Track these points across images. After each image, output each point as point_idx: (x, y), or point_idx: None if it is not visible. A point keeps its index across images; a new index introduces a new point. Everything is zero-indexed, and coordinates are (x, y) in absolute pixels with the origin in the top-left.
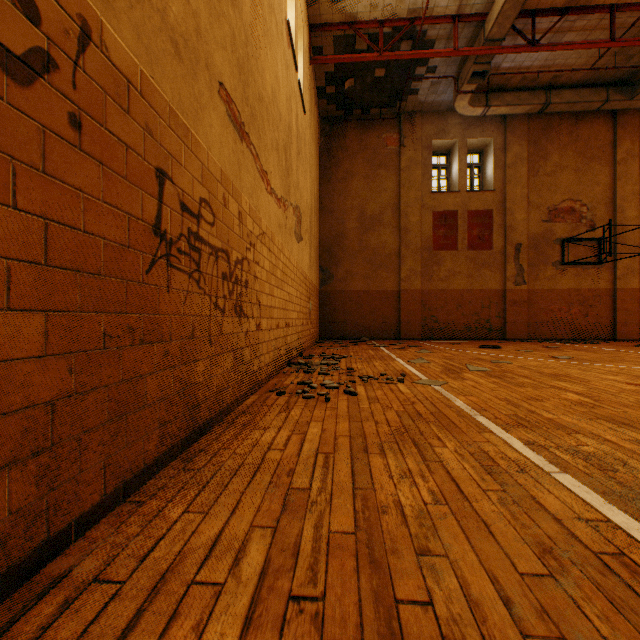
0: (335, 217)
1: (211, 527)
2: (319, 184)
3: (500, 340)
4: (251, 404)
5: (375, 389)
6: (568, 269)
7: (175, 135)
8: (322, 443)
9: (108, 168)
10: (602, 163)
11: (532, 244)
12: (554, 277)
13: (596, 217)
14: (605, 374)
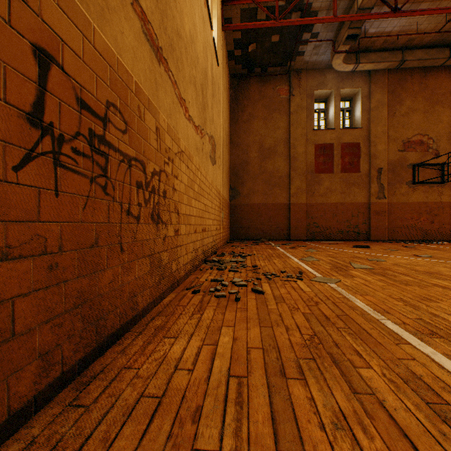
0: (241, 149)
1: None
2: (229, 124)
3: (366, 241)
4: (167, 304)
5: (279, 287)
6: (418, 187)
7: (68, 19)
8: (234, 359)
9: None
10: (444, 106)
11: (390, 168)
12: (407, 193)
13: (440, 147)
14: None
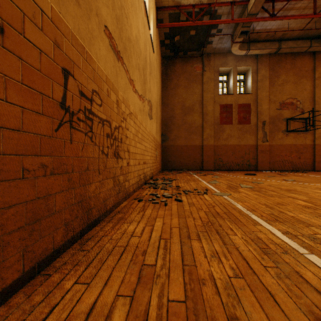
0: (169, 107)
1: (90, 296)
2: (161, 90)
3: (254, 171)
4: (123, 207)
5: (192, 198)
6: (290, 134)
7: (75, 50)
8: (163, 232)
9: (26, 62)
10: (308, 79)
11: (271, 121)
12: (283, 138)
13: (304, 107)
14: (315, 189)
